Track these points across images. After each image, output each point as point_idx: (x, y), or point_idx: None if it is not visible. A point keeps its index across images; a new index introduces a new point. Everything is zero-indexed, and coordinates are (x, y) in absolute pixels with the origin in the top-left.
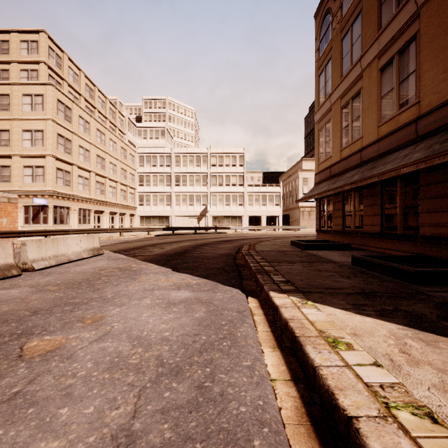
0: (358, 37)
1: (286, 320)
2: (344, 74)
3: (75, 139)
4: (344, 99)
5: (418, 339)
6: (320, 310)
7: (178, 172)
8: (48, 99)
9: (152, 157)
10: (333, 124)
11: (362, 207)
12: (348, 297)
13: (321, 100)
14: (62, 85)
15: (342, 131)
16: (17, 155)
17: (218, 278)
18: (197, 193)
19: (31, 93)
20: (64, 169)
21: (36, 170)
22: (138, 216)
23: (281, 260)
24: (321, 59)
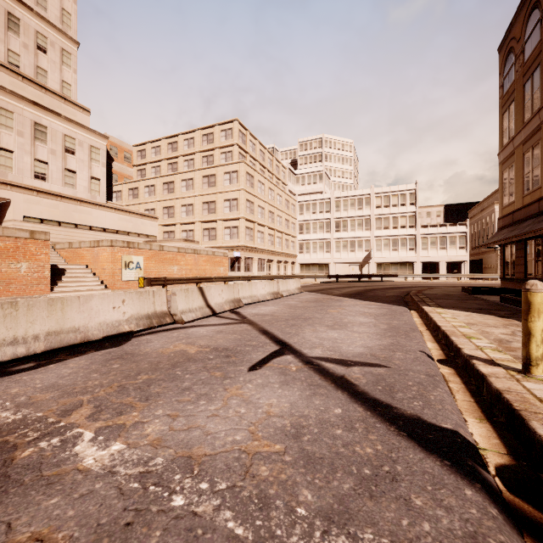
0: (537, 89)
1: (425, 310)
2: (526, 121)
3: (255, 201)
4: (526, 145)
5: (479, 315)
6: (445, 310)
7: (338, 217)
8: (241, 174)
9: (312, 204)
10: (516, 169)
11: (542, 255)
12: (466, 309)
13: (505, 141)
14: (246, 157)
15: (524, 177)
16: (220, 220)
17: (391, 304)
18: (358, 238)
19: (229, 171)
20: (249, 227)
21: (232, 230)
22: (298, 264)
23: (441, 298)
24: (505, 97)
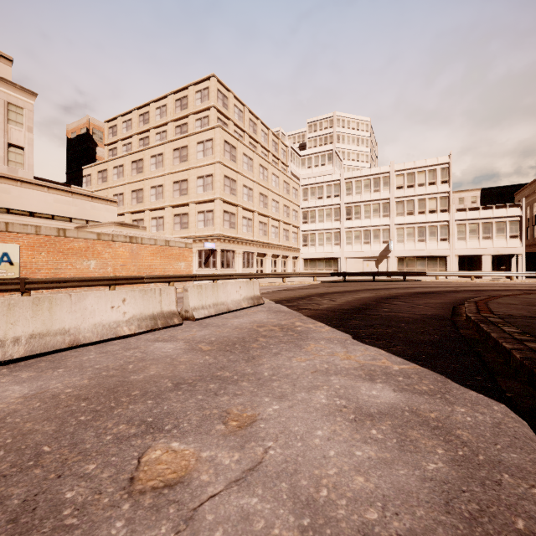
0: None
1: None
2: None
3: (239, 179)
4: None
5: None
6: None
7: (350, 202)
8: (216, 142)
9: (318, 187)
10: None
11: None
12: None
13: None
14: (228, 125)
15: None
16: (193, 202)
17: (441, 367)
18: (374, 227)
19: (203, 140)
20: (229, 212)
21: (207, 215)
22: (301, 259)
23: None
24: None
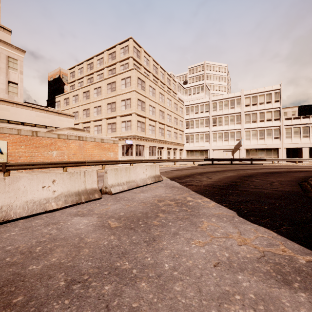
0: None
1: None
2: None
3: (147, 101)
4: None
5: None
6: None
7: (215, 115)
8: (133, 78)
9: (195, 106)
10: None
11: None
12: None
13: None
14: (140, 68)
15: None
16: (118, 116)
17: None
18: (231, 130)
19: (125, 77)
20: (141, 121)
21: (127, 123)
22: (185, 150)
23: None
24: None
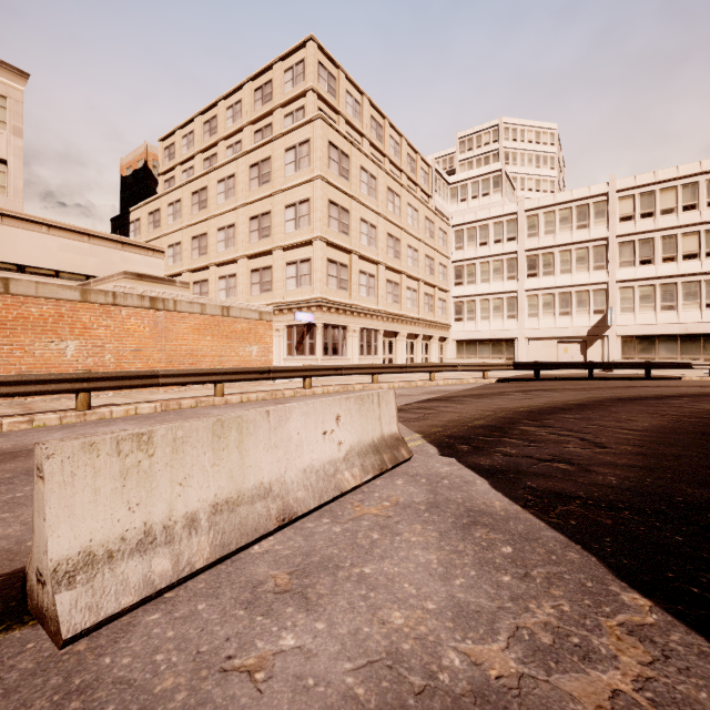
0: None
1: None
2: None
3: (354, 208)
4: None
5: None
6: None
7: (534, 248)
8: (316, 144)
9: (480, 227)
10: None
11: None
12: None
13: None
14: (337, 123)
15: None
16: (278, 248)
17: None
18: (578, 288)
19: (294, 144)
20: (338, 261)
21: (300, 267)
22: (452, 341)
23: None
24: None
